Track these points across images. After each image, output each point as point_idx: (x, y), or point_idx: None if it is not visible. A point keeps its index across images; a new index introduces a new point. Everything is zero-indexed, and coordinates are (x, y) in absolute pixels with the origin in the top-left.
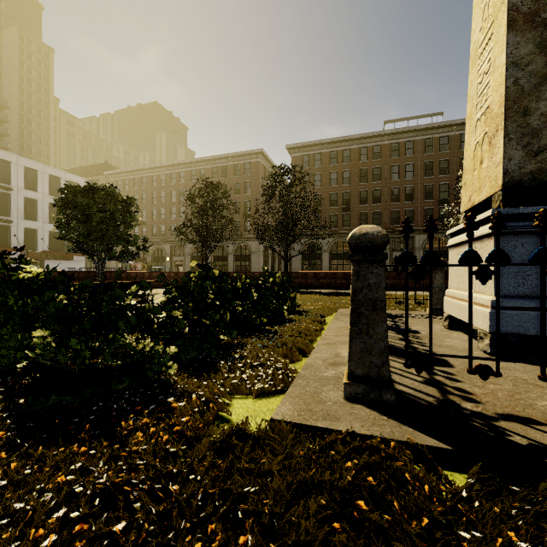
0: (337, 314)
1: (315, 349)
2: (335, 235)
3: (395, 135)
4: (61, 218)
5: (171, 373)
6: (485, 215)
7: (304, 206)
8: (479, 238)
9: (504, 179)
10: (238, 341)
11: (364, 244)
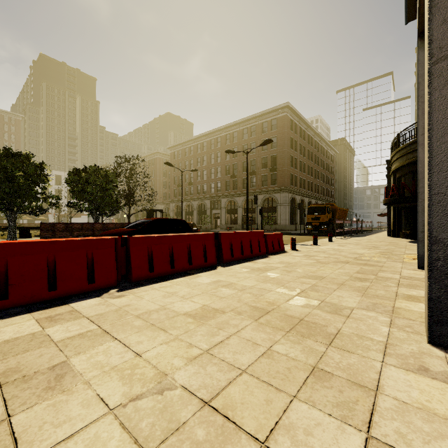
0: None
1: None
2: (187, 200)
3: (211, 134)
4: None
5: None
6: None
7: None
8: None
9: None
10: None
11: None
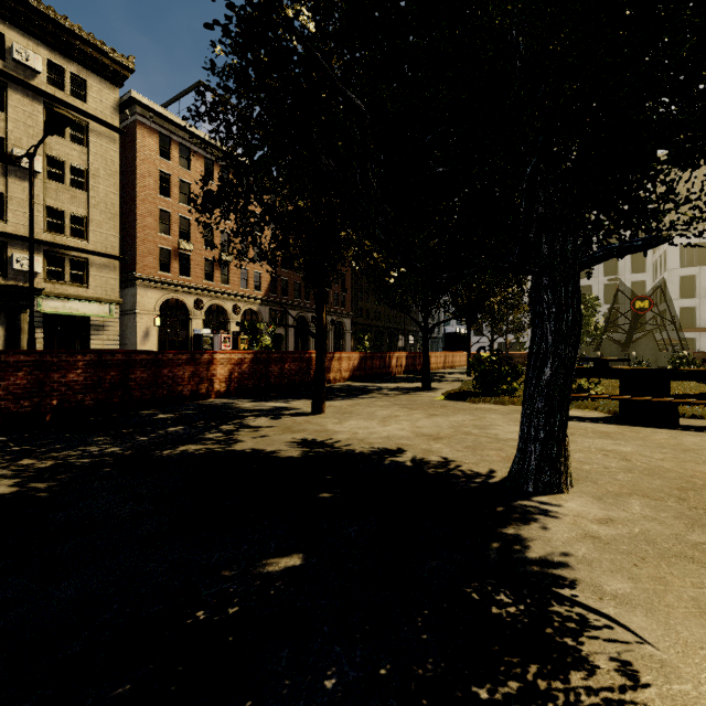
0: None
1: None
2: None
3: None
4: None
5: None
6: None
7: None
8: None
9: None
10: None
11: None
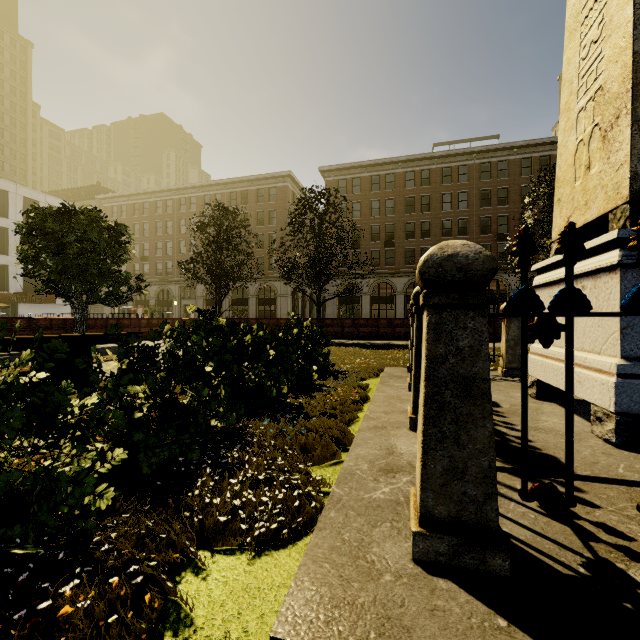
0: (383, 376)
1: (357, 438)
2: (377, 275)
3: (446, 158)
4: (27, 249)
5: (101, 506)
6: (605, 239)
7: (341, 238)
8: (591, 272)
9: (632, 187)
10: (240, 426)
11: (450, 274)
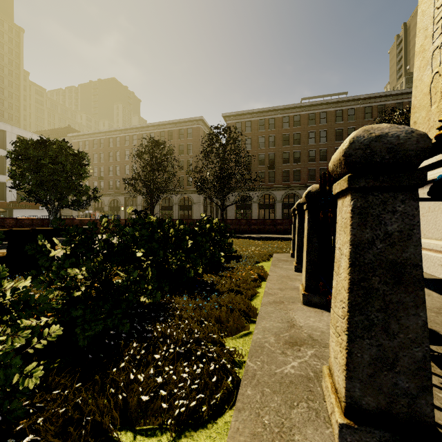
0: (273, 260)
1: (261, 312)
2: (263, 189)
3: (312, 107)
4: (15, 169)
5: (29, 385)
6: None
7: (238, 162)
8: None
9: None
10: (165, 301)
11: (379, 155)
